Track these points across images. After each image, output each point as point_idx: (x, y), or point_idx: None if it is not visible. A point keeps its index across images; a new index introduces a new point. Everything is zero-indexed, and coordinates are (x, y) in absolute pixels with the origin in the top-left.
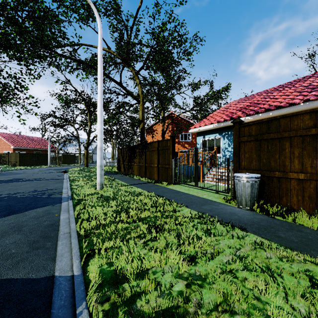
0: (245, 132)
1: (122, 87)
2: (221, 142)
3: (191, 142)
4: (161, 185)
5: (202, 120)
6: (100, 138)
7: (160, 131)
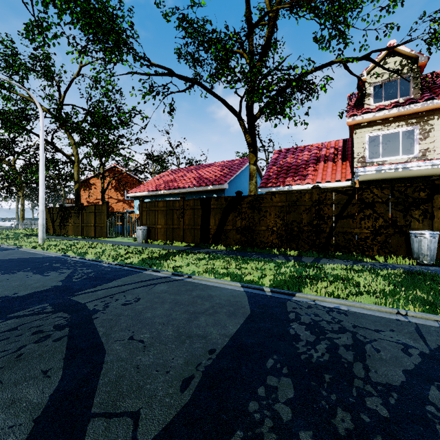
0: (145, 206)
1: (54, 146)
2: None
3: None
4: (97, 239)
5: (140, 186)
6: (43, 203)
7: (100, 187)
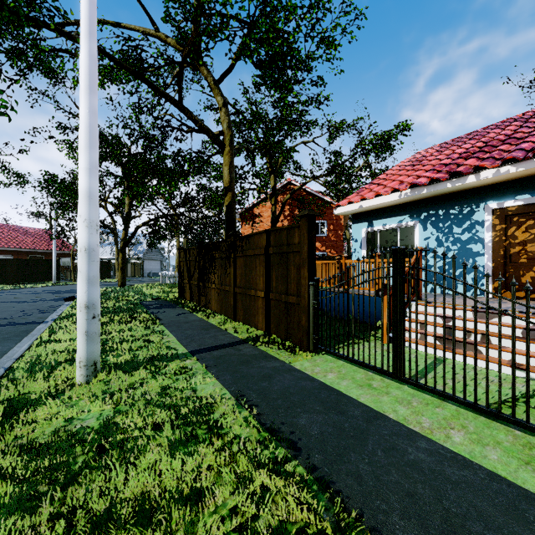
0: None
1: (185, 110)
2: (417, 236)
3: (326, 238)
4: (276, 354)
5: (363, 188)
6: (87, 219)
7: (267, 218)
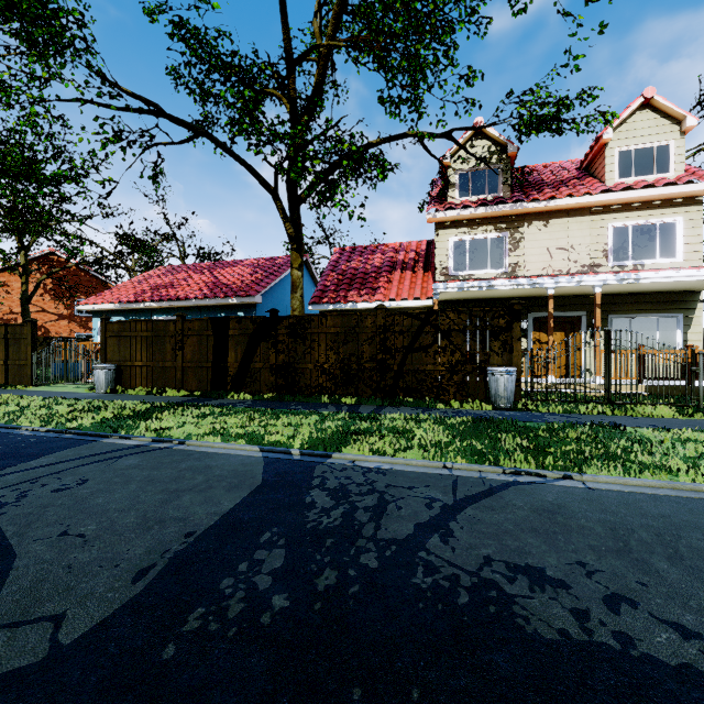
0: (111, 329)
1: None
2: None
3: None
4: (11, 388)
5: (103, 293)
6: None
7: (18, 290)
